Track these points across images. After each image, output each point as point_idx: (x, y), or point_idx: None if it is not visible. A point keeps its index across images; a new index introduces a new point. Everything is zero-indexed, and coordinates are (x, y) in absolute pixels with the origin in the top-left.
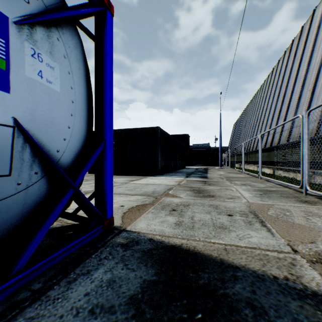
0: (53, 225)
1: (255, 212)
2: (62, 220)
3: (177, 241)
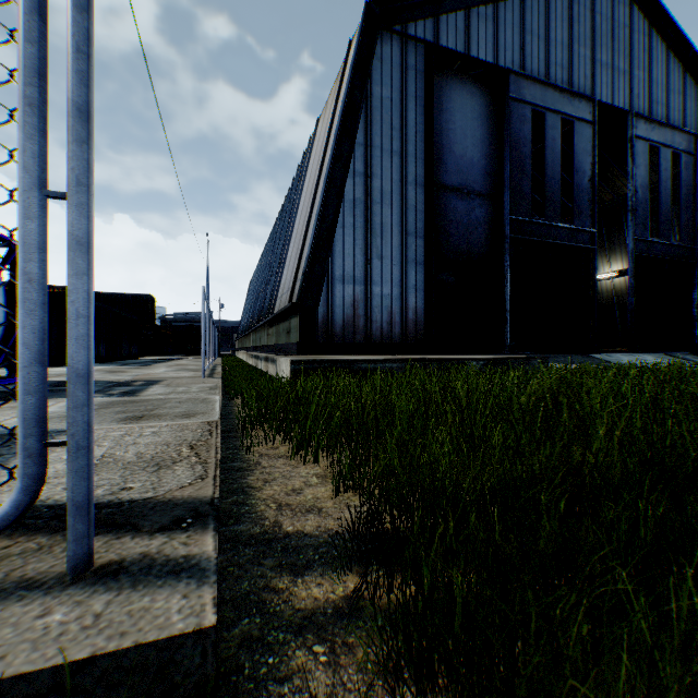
0: None
1: (143, 375)
2: None
3: None
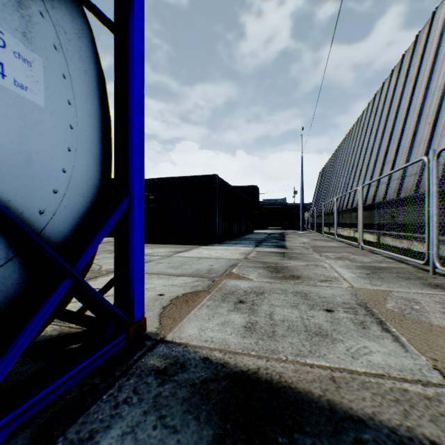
0: (47, 331)
1: (366, 304)
2: (63, 321)
3: (250, 362)
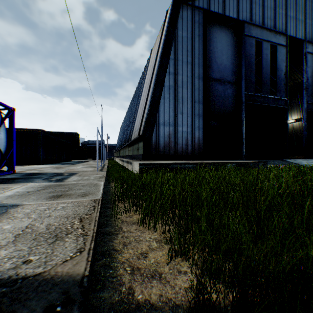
0: None
1: (70, 169)
2: None
3: (37, 172)
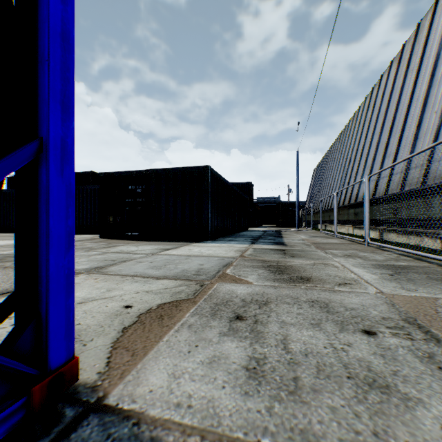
0: None
1: (415, 320)
2: None
3: None
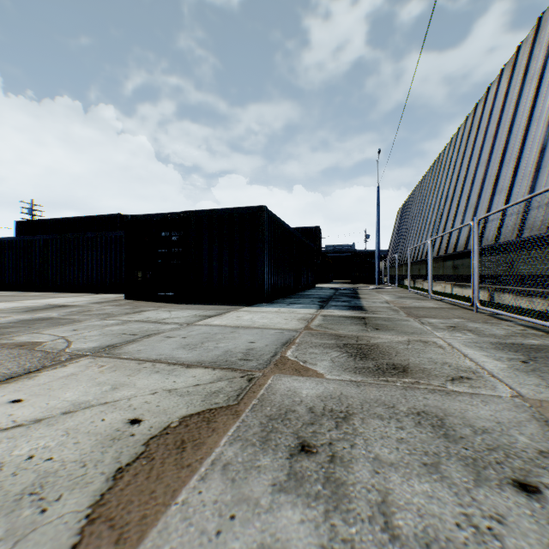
0: None
1: None
2: None
3: None
